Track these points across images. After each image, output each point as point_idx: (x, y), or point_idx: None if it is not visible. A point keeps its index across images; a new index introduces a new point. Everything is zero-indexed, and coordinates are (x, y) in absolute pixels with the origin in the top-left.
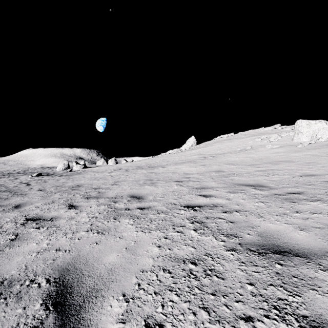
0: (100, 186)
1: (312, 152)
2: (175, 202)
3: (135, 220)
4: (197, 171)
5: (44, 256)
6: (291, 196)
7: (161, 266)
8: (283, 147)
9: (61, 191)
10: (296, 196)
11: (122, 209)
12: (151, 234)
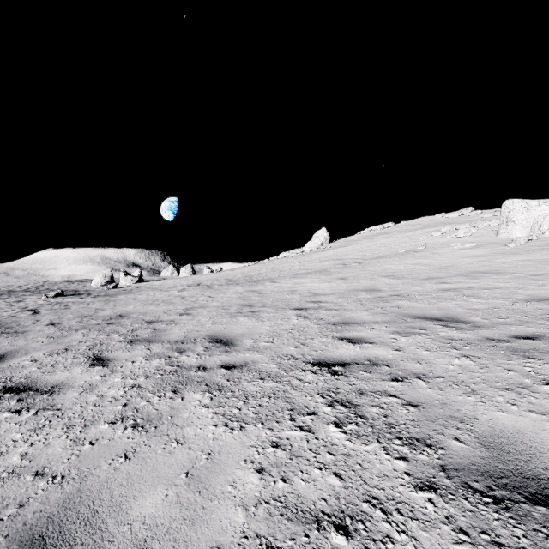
0: (158, 318)
1: (536, 257)
2: (295, 353)
3: (214, 396)
4: (333, 290)
5: (4, 493)
6: (522, 344)
7: (264, 537)
8: (482, 247)
9: (88, 326)
10: (533, 344)
11: (191, 369)
12: (246, 435)
